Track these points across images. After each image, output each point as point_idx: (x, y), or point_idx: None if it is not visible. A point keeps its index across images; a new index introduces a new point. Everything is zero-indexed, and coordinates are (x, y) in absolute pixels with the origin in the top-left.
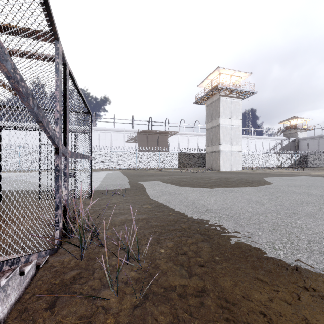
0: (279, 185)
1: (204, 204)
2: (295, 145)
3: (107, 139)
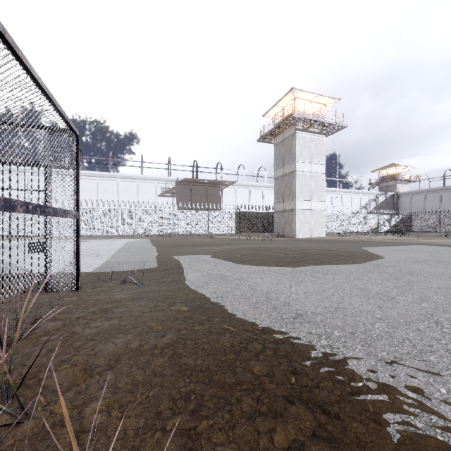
0: (394, 259)
1: (289, 302)
2: (394, 202)
3: (130, 192)
